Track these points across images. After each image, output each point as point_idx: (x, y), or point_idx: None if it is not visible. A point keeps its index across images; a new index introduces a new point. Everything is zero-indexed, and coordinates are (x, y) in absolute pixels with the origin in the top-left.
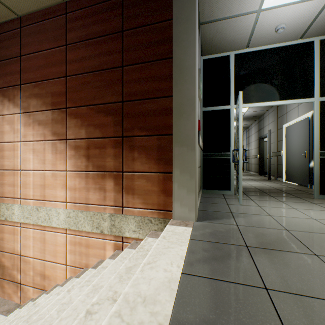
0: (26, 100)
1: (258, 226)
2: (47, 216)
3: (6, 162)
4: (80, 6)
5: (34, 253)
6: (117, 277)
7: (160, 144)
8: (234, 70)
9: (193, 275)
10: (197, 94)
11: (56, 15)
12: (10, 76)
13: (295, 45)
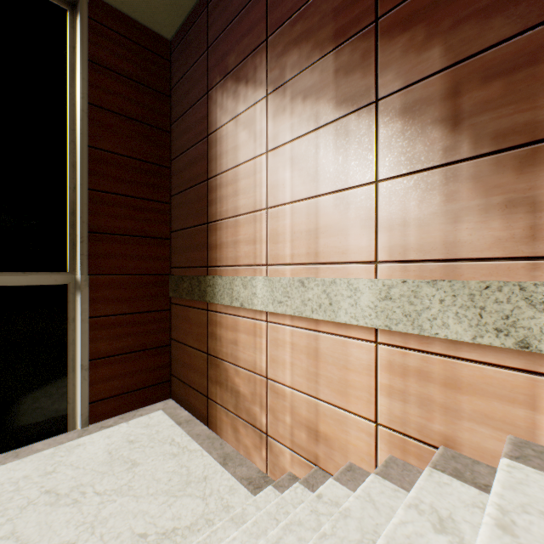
0: (276, 63)
1: None
2: (324, 297)
3: (241, 200)
4: None
5: (293, 379)
6: None
7: None
8: None
9: None
10: None
11: None
12: (247, 37)
13: None
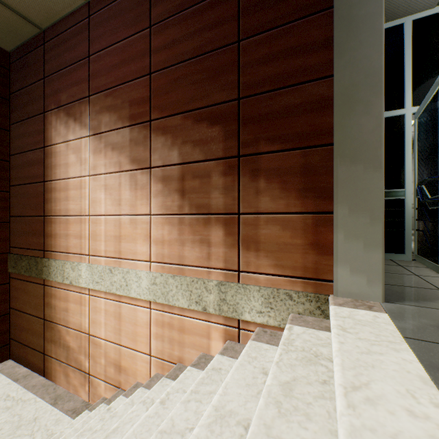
0: (95, 117)
1: None
2: (124, 281)
3: (71, 205)
4: None
5: (106, 333)
6: (270, 403)
7: (308, 163)
8: (413, 48)
9: None
10: None
11: None
12: (76, 87)
13: None
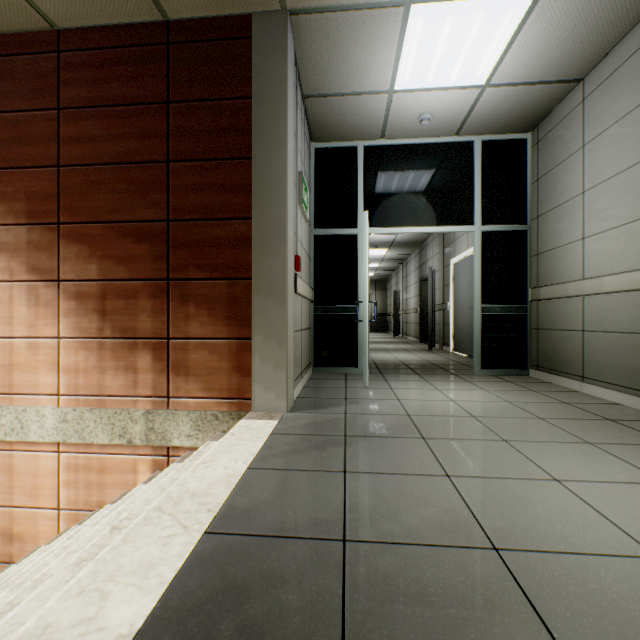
0: None
1: (373, 413)
2: (18, 422)
3: None
4: (88, 44)
5: None
6: (157, 490)
7: (233, 293)
8: (364, 172)
9: (262, 469)
10: (293, 216)
11: (36, 50)
12: None
13: (450, 144)
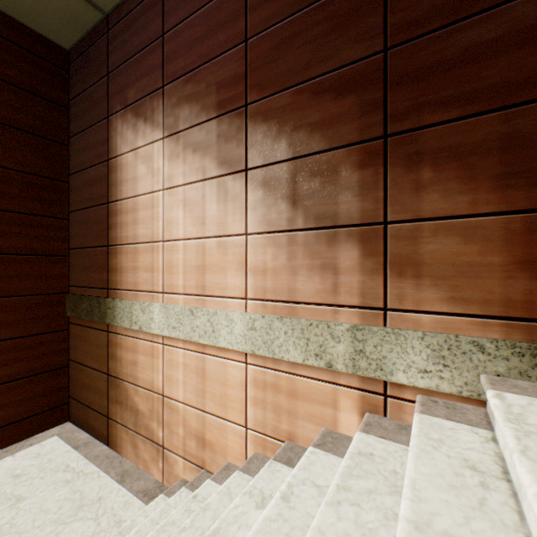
0: (171, 112)
1: None
2: (209, 325)
3: (140, 229)
4: None
5: (186, 395)
6: None
7: (513, 132)
8: None
9: None
10: None
11: None
12: (146, 78)
13: None
